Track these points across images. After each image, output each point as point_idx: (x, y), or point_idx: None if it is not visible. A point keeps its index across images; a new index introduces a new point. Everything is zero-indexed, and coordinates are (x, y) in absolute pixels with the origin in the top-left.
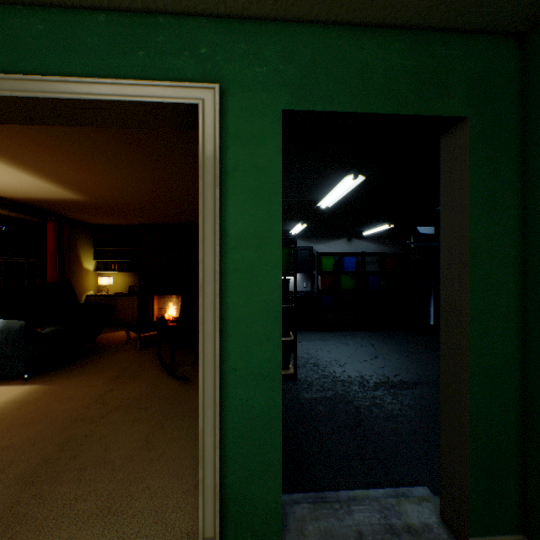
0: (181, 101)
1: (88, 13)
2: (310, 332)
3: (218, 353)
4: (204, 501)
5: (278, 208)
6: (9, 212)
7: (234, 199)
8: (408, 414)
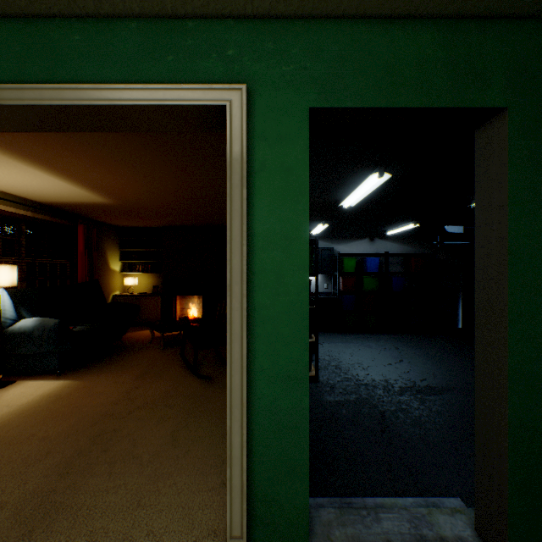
0: (209, 103)
1: (120, 21)
2: (332, 334)
3: (245, 354)
4: (231, 500)
5: (305, 208)
6: (43, 216)
7: (261, 199)
8: (437, 421)
